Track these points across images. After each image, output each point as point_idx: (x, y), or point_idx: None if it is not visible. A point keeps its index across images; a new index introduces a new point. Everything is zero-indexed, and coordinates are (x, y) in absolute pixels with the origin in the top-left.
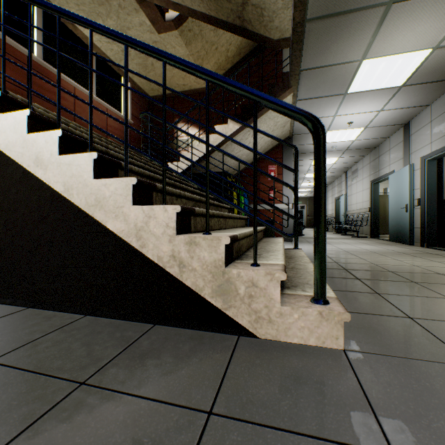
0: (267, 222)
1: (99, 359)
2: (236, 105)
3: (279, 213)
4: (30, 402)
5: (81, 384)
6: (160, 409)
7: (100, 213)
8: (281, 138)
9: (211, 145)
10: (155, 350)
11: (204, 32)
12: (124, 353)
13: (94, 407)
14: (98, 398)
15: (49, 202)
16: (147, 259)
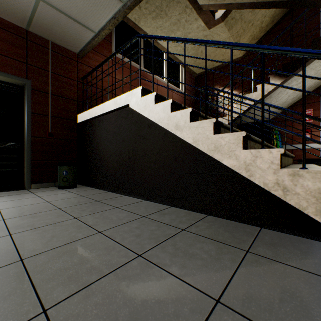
0: (314, 160)
1: (243, 240)
2: (276, 65)
3: (316, 151)
4: (226, 253)
5: (246, 251)
6: (320, 278)
7: (217, 155)
8: (319, 83)
9: (258, 101)
10: (278, 243)
11: (243, 15)
12: (257, 240)
13: (269, 265)
14: (266, 261)
15: (179, 149)
16: (248, 184)
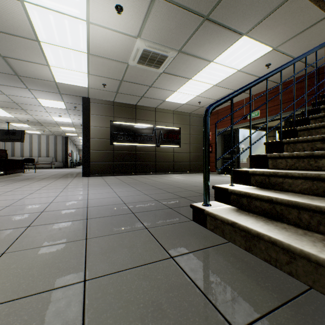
0: None
1: None
2: None
3: None
4: None
5: None
6: None
7: None
8: None
9: None
10: None
11: None
12: None
13: None
14: None
15: None
16: None
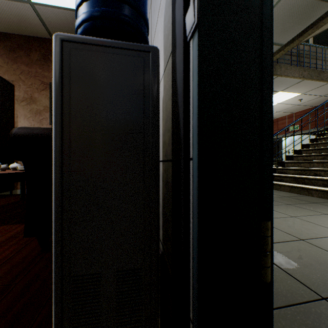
0: None
1: None
2: None
3: None
4: None
5: None
6: None
7: None
8: None
9: None
10: None
11: None
12: None
13: None
14: None
15: None
16: None
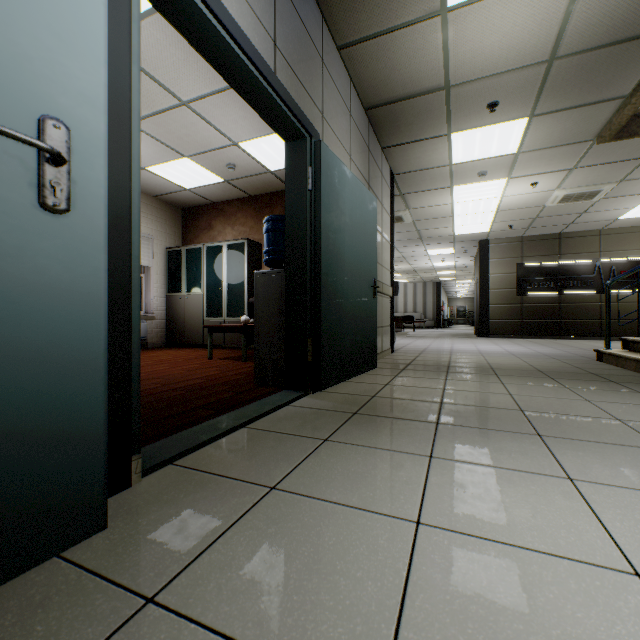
0: None
1: None
2: None
3: None
4: None
5: None
6: None
7: None
8: None
9: None
10: None
11: None
12: None
13: None
14: None
15: None
16: None
